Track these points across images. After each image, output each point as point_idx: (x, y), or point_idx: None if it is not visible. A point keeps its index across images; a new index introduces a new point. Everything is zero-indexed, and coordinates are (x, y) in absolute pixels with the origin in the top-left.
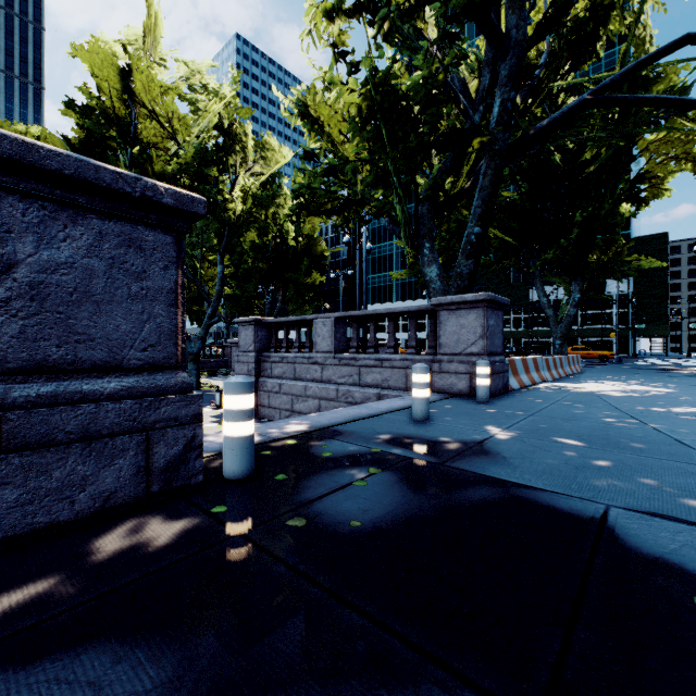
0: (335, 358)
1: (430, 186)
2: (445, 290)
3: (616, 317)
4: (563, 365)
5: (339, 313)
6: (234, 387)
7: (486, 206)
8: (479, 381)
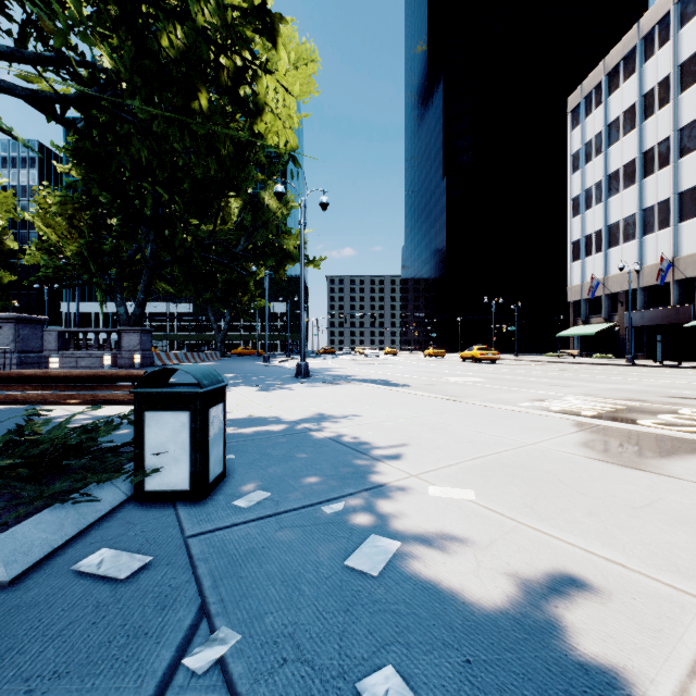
0: (59, 354)
1: (118, 274)
2: (129, 320)
3: (257, 330)
4: (202, 357)
5: (63, 329)
6: (55, 357)
7: (147, 287)
8: (136, 360)
